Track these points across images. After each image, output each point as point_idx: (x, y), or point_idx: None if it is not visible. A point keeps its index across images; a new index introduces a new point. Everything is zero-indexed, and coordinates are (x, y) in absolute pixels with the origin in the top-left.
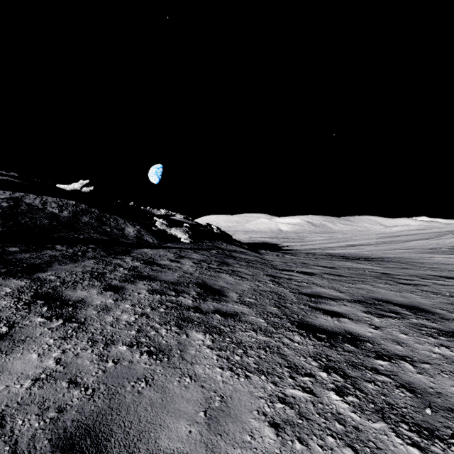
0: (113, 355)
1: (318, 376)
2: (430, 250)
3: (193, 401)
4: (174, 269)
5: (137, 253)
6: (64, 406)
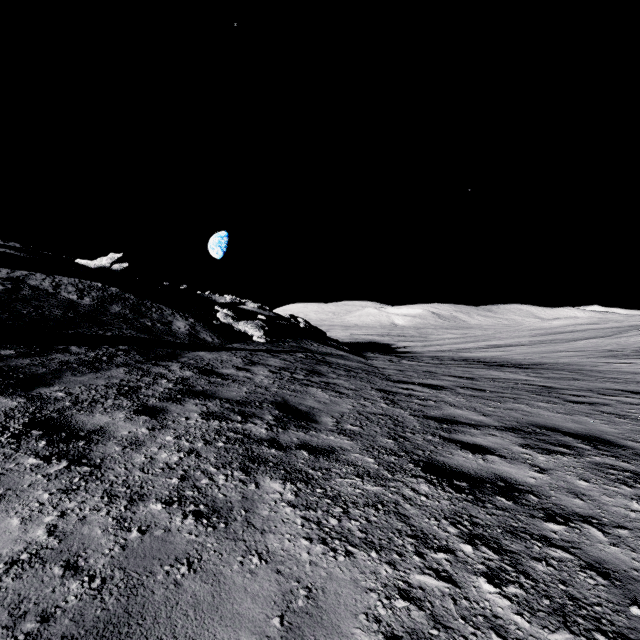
0: (140, 518)
1: (460, 551)
2: (608, 353)
3: (262, 599)
4: (242, 382)
5: (190, 358)
6: (53, 611)
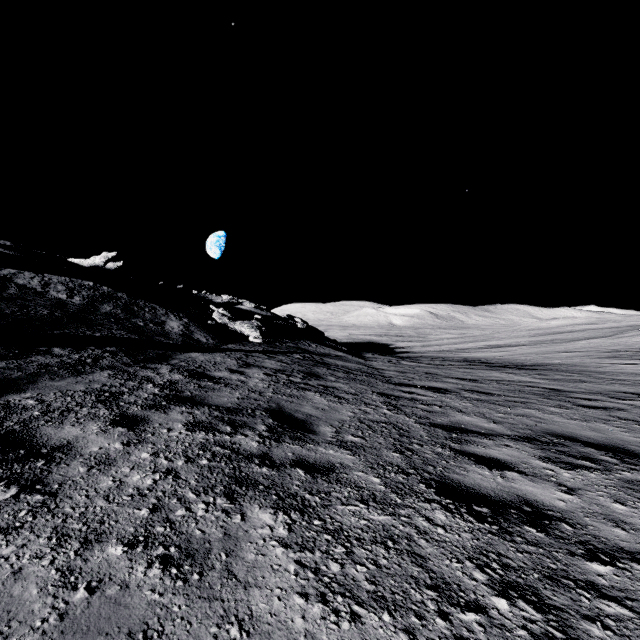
0: (91, 569)
1: (493, 608)
2: (611, 354)
3: None
4: (235, 386)
5: (181, 360)
6: None
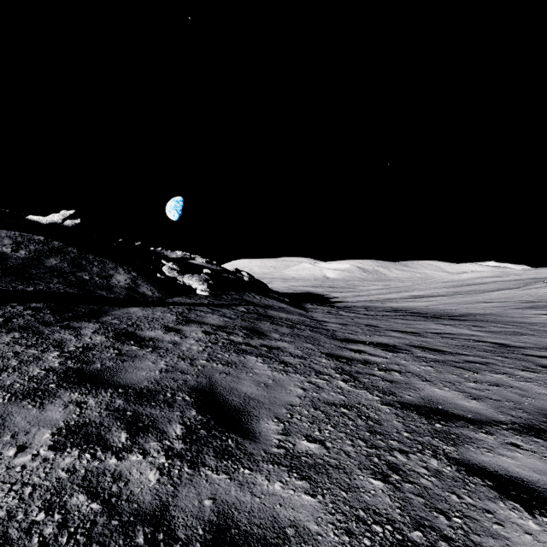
0: None
1: None
2: (529, 304)
3: None
4: (163, 350)
5: (115, 316)
6: None
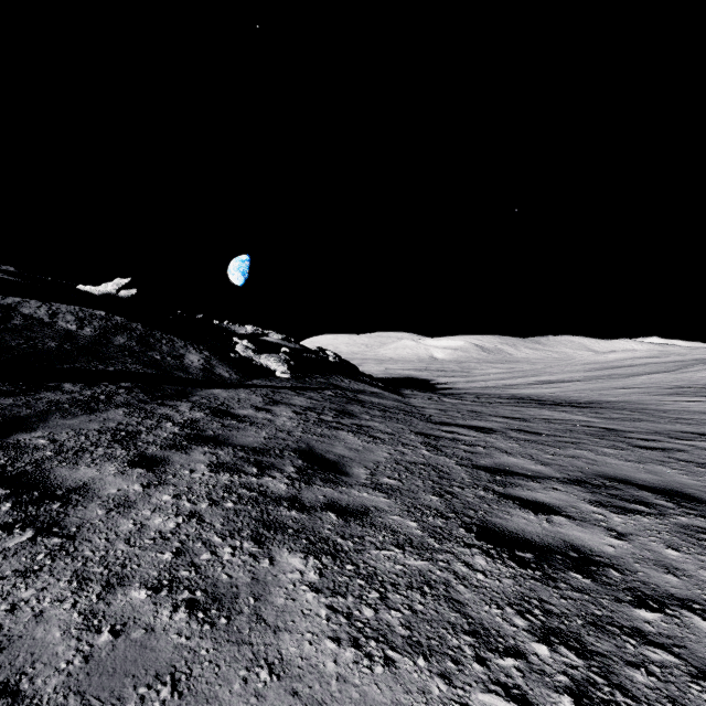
0: (115, 612)
1: (533, 654)
2: (674, 390)
3: None
4: (261, 425)
5: (202, 396)
6: None
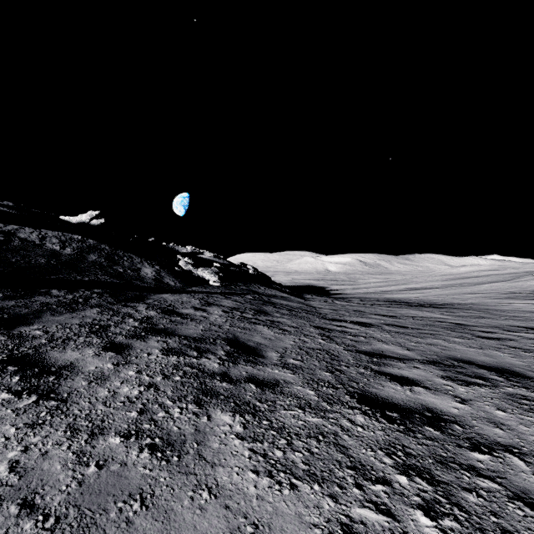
0: (98, 452)
1: (396, 482)
2: (508, 295)
3: None
4: (199, 320)
5: (154, 299)
6: None
